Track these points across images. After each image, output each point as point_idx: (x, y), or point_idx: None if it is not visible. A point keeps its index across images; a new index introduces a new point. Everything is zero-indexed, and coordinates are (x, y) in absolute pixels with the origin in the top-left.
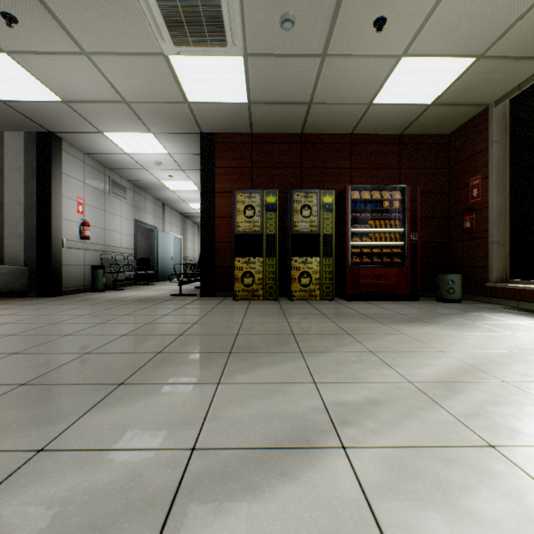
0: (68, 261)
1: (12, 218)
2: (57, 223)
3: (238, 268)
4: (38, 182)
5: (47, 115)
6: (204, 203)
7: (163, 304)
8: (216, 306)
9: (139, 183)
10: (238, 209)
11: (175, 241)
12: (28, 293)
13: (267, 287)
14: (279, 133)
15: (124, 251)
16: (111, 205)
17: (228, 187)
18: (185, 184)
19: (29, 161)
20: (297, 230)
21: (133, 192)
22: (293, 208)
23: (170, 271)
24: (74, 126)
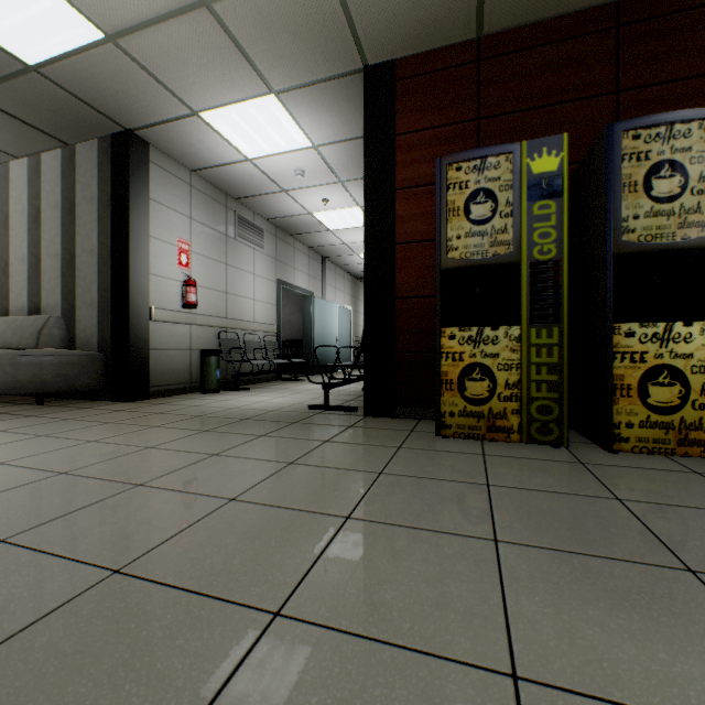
0: (162, 343)
1: (85, 276)
2: (139, 280)
3: (449, 354)
4: (113, 215)
5: (105, 88)
6: (371, 215)
7: (272, 437)
8: (391, 461)
9: (282, 223)
10: (448, 206)
11: (341, 314)
12: (102, 394)
13: (532, 407)
14: (552, 19)
15: (259, 328)
16: (237, 256)
17: (422, 174)
18: (350, 216)
19: (103, 184)
20: (633, 242)
21: (274, 237)
22: (618, 176)
23: (333, 359)
24: (152, 107)
